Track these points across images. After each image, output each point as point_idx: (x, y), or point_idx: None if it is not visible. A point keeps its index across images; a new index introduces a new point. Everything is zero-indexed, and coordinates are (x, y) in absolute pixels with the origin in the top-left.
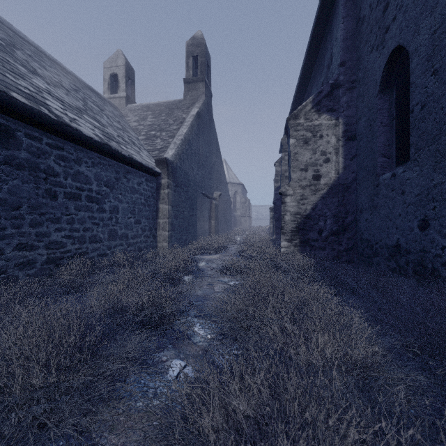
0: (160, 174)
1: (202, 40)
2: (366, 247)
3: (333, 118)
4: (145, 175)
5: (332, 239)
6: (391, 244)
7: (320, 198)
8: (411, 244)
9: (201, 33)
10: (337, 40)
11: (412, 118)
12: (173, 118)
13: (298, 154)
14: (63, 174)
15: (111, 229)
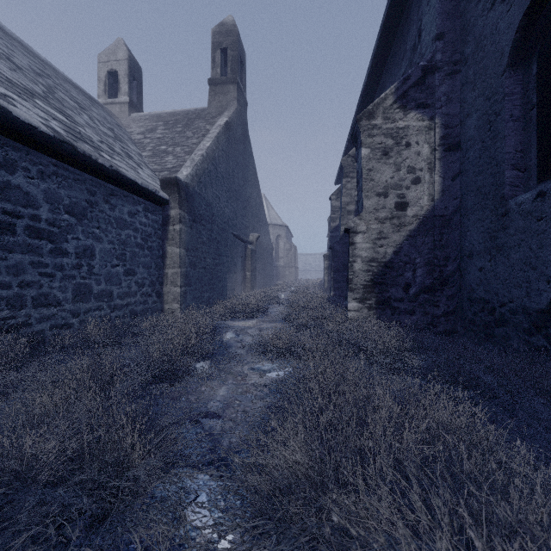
0: (168, 202)
1: (233, 26)
2: (480, 311)
3: (426, 117)
4: (143, 202)
5: (425, 298)
6: (537, 308)
7: (407, 236)
8: None
9: (232, 19)
10: (431, 3)
11: None
12: (193, 129)
13: (374, 171)
14: None
15: (79, 284)
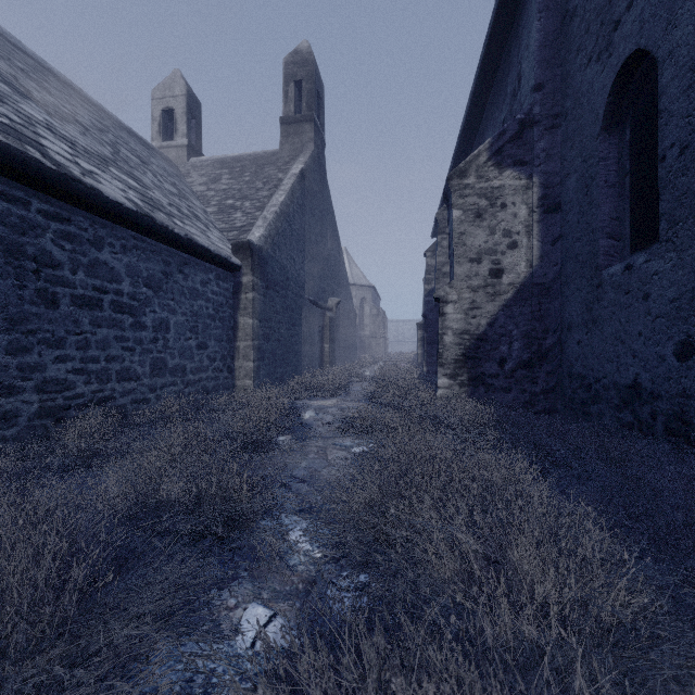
0: (240, 268)
1: (309, 55)
2: (578, 388)
3: (523, 175)
4: (214, 270)
5: (522, 374)
6: (625, 384)
7: (502, 306)
8: (661, 384)
9: (307, 45)
10: (530, 49)
11: (664, 169)
12: (263, 179)
13: (466, 235)
14: (70, 264)
15: (155, 358)
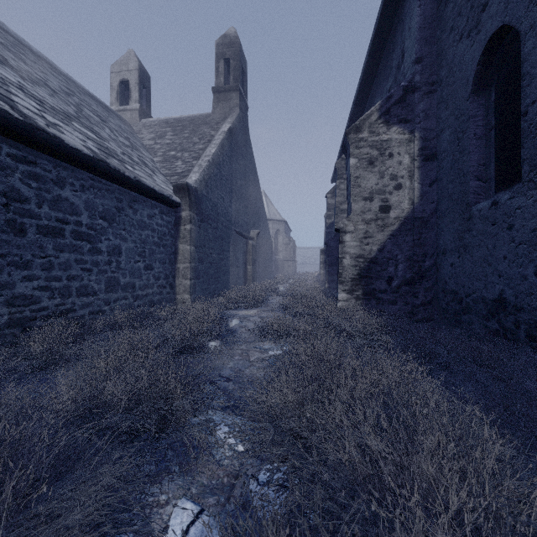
0: (180, 205)
1: (236, 38)
2: (451, 301)
3: (406, 131)
4: (159, 206)
5: (405, 290)
6: (492, 298)
7: (390, 236)
8: (524, 299)
9: (234, 31)
10: (411, 30)
11: (526, 122)
12: (199, 135)
13: (361, 178)
14: (36, 199)
15: (109, 277)
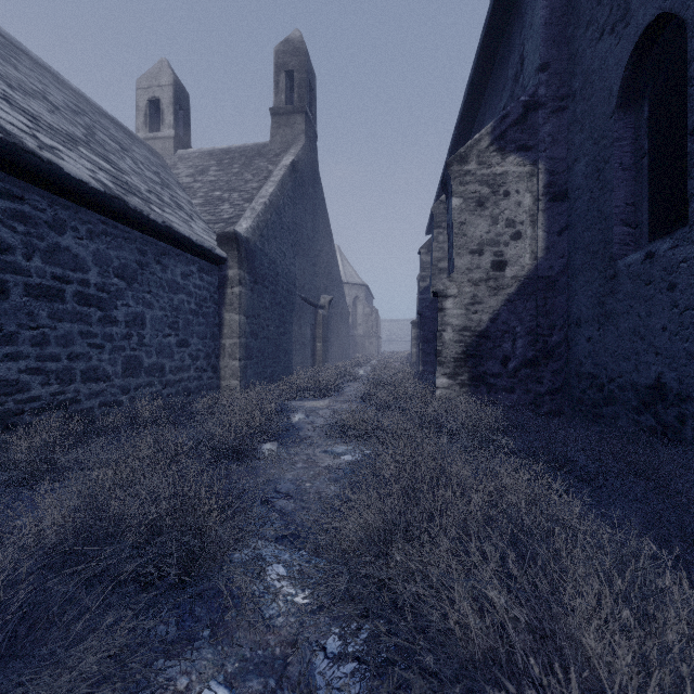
0: (226, 260)
1: (301, 44)
2: (588, 388)
3: (527, 161)
4: (197, 262)
5: (526, 373)
6: (645, 384)
7: (506, 301)
8: (691, 384)
9: (299, 34)
10: (534, 27)
11: None
12: (253, 170)
13: (467, 224)
14: (23, 249)
15: (128, 356)
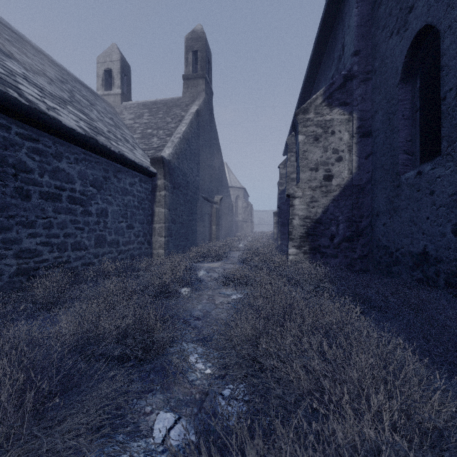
0: (156, 174)
1: (202, 34)
2: (384, 255)
3: (346, 112)
4: (139, 175)
5: (345, 245)
6: (417, 252)
7: (332, 200)
8: (443, 252)
9: (201, 27)
10: (350, 27)
11: (445, 106)
12: (171, 115)
13: (308, 152)
14: (39, 170)
15: (98, 235)
